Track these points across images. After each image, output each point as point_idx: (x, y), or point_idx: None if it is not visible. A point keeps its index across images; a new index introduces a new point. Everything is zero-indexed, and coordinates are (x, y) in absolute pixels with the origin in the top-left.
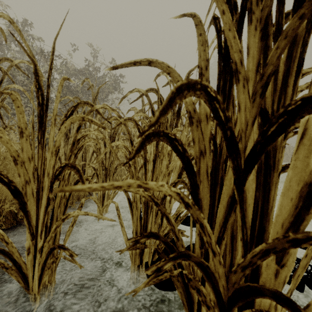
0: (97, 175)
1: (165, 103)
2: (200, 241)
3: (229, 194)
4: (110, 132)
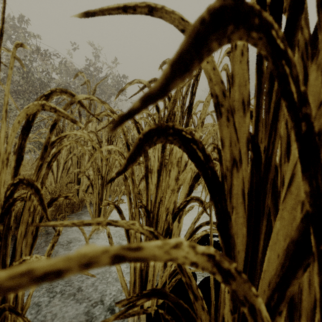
0: (91, 185)
1: (184, 43)
2: (232, 301)
3: (290, 236)
4: (107, 135)
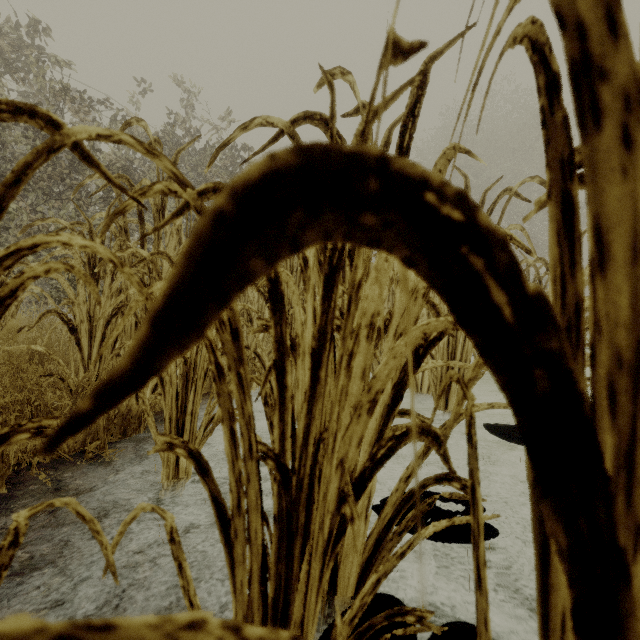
0: (160, 377)
1: None
2: None
3: None
4: None
